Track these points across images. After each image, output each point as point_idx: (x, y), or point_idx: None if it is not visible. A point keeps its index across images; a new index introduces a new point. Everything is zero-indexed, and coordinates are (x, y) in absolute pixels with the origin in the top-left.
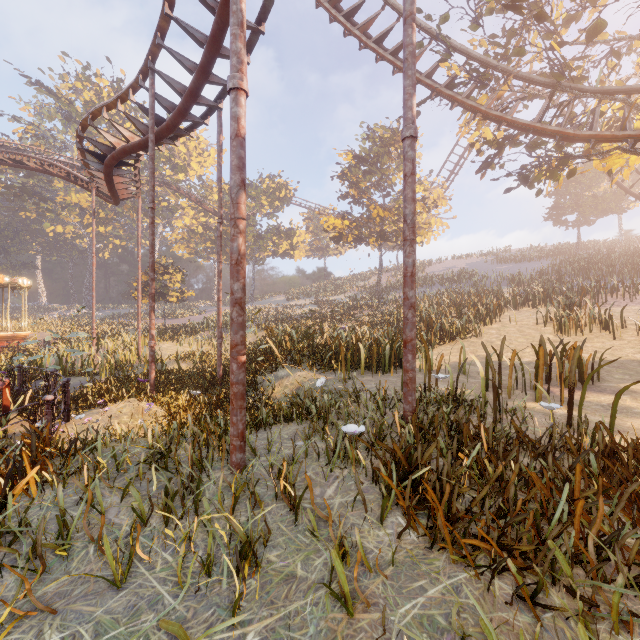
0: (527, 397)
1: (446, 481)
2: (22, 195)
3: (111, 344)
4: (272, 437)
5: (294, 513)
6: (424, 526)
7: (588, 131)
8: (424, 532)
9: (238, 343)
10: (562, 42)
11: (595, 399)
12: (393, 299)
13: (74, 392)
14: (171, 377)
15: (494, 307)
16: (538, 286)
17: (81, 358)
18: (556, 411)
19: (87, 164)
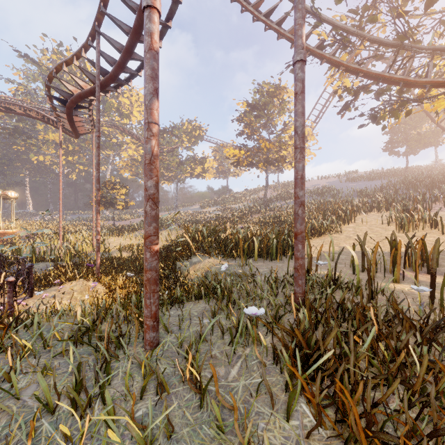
0: (386, 279)
1: (351, 370)
2: (14, 134)
3: (73, 238)
4: (183, 315)
5: (199, 397)
6: (330, 416)
7: (425, 78)
8: (331, 424)
9: (151, 234)
10: (405, 11)
11: (440, 280)
12: (276, 207)
13: (40, 274)
14: (114, 262)
15: (350, 212)
16: (380, 197)
17: (50, 248)
18: (414, 291)
19: (54, 108)
